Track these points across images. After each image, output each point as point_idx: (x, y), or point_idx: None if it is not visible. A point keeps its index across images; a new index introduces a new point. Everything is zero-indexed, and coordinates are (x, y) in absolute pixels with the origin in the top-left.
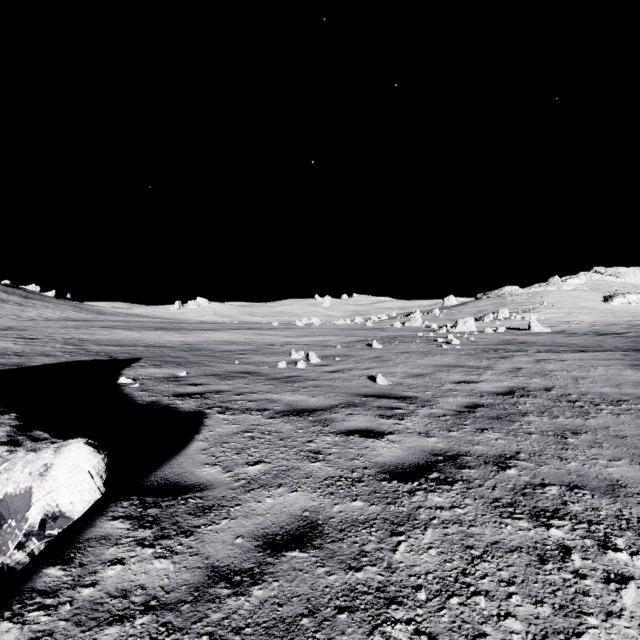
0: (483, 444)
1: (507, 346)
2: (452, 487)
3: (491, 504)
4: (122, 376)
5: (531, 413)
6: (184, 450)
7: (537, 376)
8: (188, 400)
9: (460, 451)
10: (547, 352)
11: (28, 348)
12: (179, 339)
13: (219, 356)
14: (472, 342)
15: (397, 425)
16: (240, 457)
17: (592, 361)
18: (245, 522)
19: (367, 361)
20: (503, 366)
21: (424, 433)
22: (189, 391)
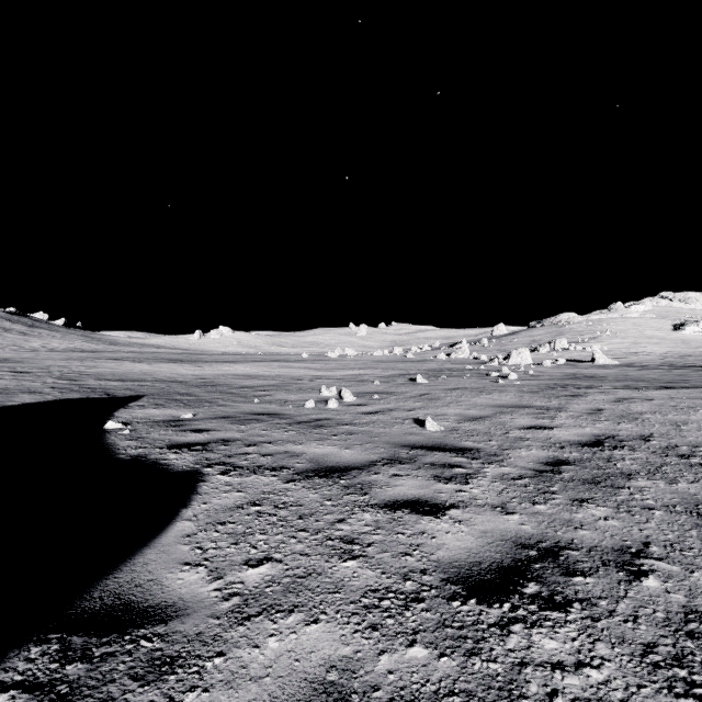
0: (589, 527)
1: (575, 381)
2: (567, 616)
3: (644, 658)
4: (113, 419)
5: (638, 474)
6: (159, 537)
7: (625, 420)
8: (185, 453)
9: (559, 540)
10: (626, 389)
11: (13, 383)
12: (193, 373)
13: (237, 393)
14: (532, 376)
15: (460, 493)
16: (238, 550)
17: (686, 400)
18: (226, 699)
19: (411, 400)
20: (578, 407)
21: (500, 506)
22: (189, 440)
